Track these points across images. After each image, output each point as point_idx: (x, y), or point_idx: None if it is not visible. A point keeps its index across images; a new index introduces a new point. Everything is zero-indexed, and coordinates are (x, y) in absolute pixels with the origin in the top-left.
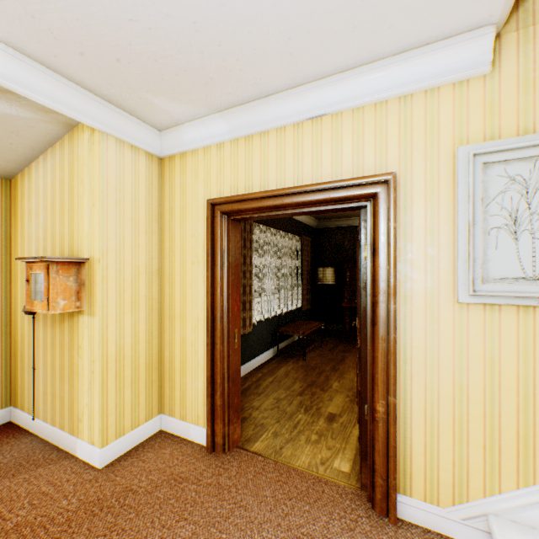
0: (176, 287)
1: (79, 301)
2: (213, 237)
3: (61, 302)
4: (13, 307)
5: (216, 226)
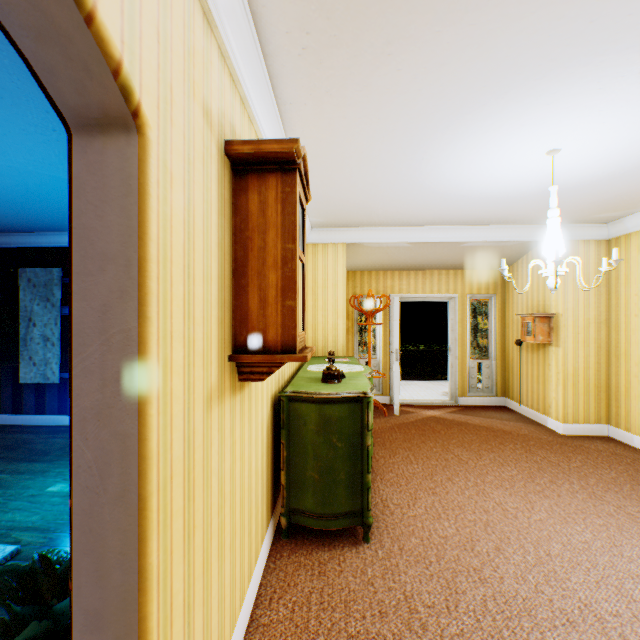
0: (620, 333)
1: (548, 338)
2: None
3: (539, 338)
4: (505, 342)
5: None
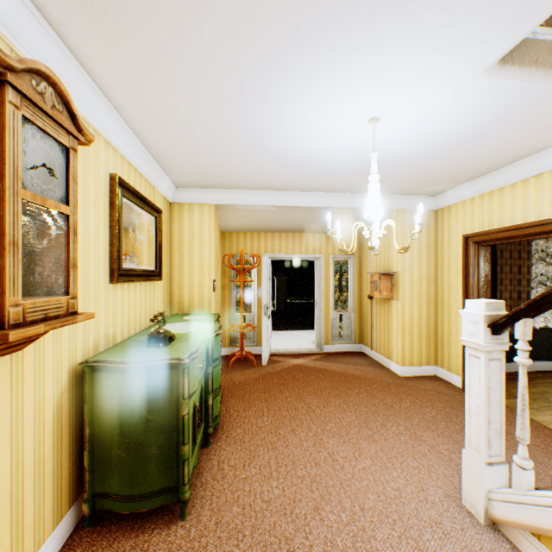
0: (444, 289)
1: (391, 293)
2: (466, 258)
3: (384, 293)
4: (361, 296)
5: (467, 251)
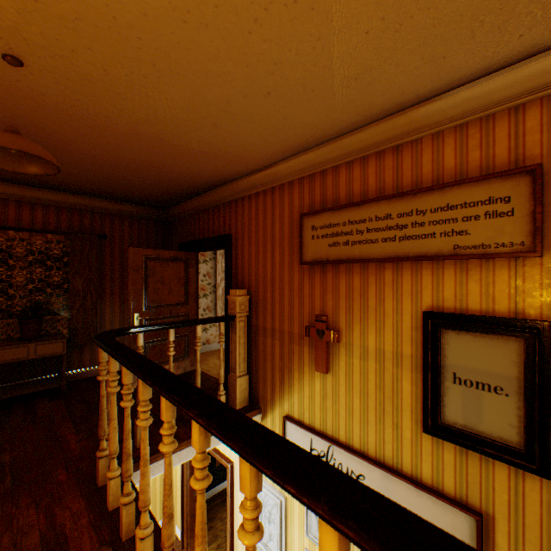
0: None
1: None
2: None
3: None
4: None
5: None
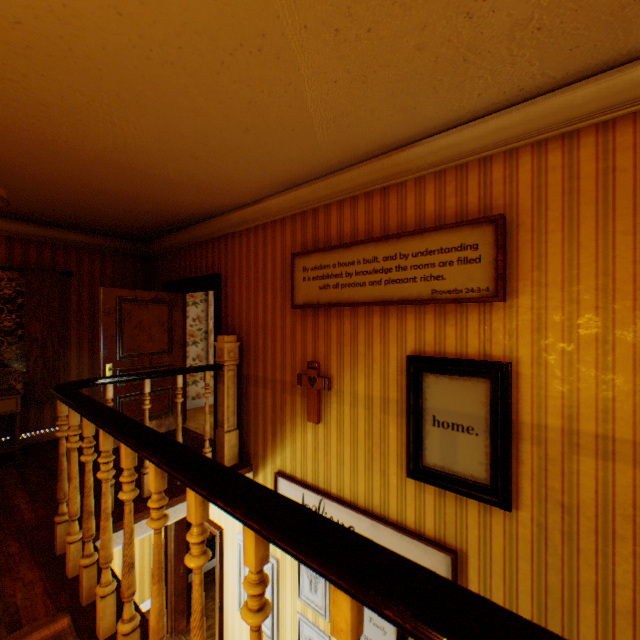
0: None
1: None
2: None
3: None
4: None
5: None
